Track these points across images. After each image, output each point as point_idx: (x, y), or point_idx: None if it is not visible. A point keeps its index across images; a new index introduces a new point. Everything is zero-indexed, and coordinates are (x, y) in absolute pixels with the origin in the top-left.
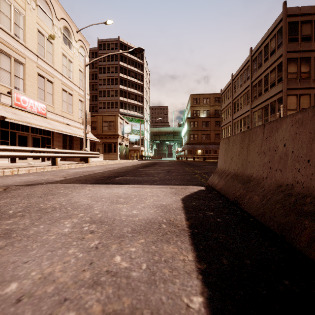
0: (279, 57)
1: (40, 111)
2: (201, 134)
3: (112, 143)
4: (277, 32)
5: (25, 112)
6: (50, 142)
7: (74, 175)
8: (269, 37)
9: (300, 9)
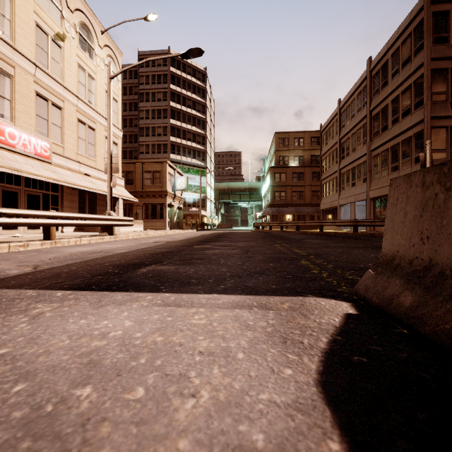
0: (418, 69)
1: (39, 153)
2: (290, 191)
3: (158, 204)
4: (414, 30)
5: (14, 153)
6: (58, 203)
7: (62, 261)
8: (401, 38)
9: None
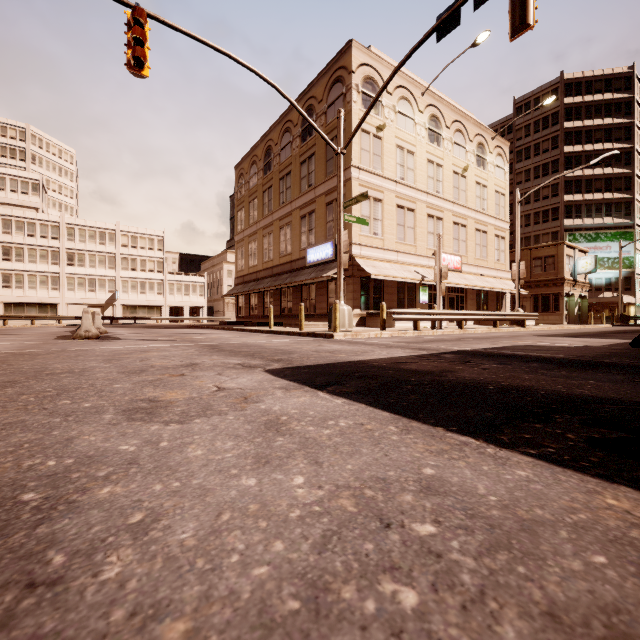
0: None
1: (455, 267)
2: None
3: (551, 295)
4: None
5: None
6: (463, 302)
7: (534, 334)
8: None
9: None
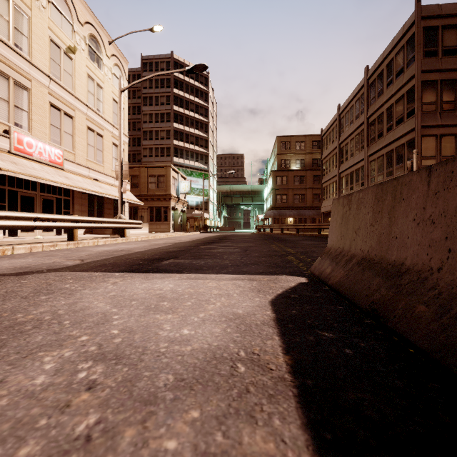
0: (410, 80)
1: (53, 160)
2: (292, 194)
3: (162, 207)
4: (407, 43)
5: (31, 161)
6: (70, 206)
7: (97, 256)
8: (395, 50)
9: (442, 8)
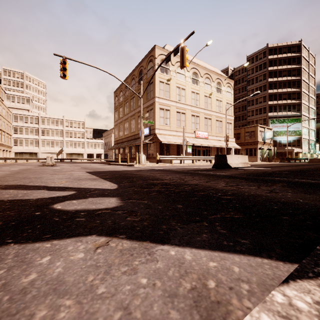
0: None
1: (205, 137)
2: None
3: (253, 148)
4: None
5: (200, 139)
6: (210, 152)
7: None
8: None
9: None
